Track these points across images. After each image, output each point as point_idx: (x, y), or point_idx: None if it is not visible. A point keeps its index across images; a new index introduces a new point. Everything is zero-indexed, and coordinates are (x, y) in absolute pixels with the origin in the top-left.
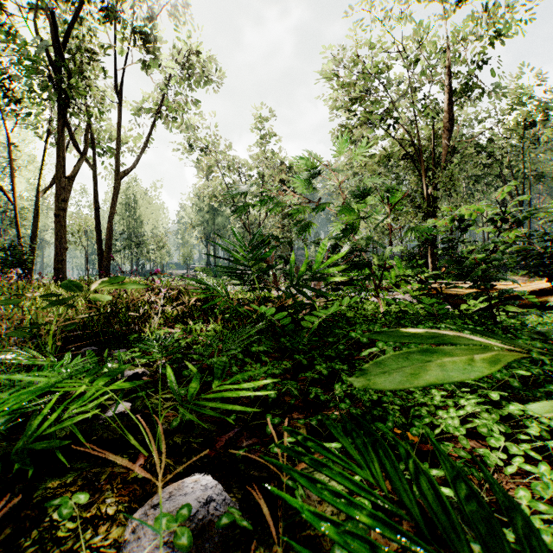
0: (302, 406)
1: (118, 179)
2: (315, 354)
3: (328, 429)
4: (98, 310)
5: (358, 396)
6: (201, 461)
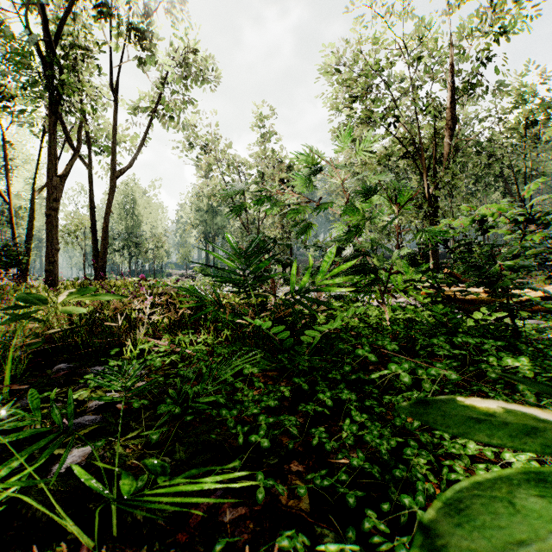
0: (303, 451)
1: (114, 178)
2: (317, 376)
3: (336, 491)
4: (81, 318)
5: (372, 444)
6: (167, 551)
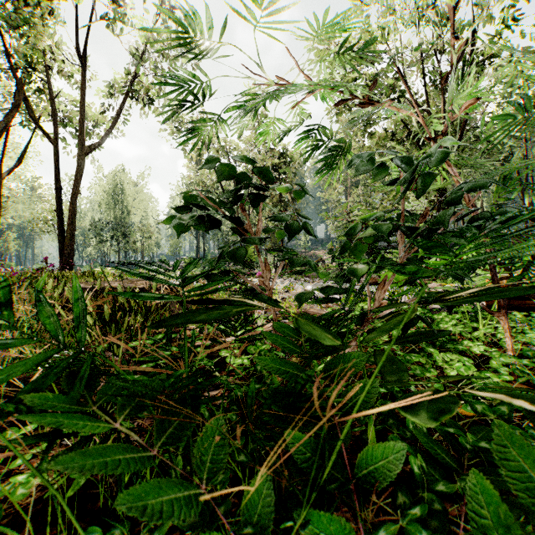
0: None
1: (83, 154)
2: None
3: None
4: None
5: None
6: None
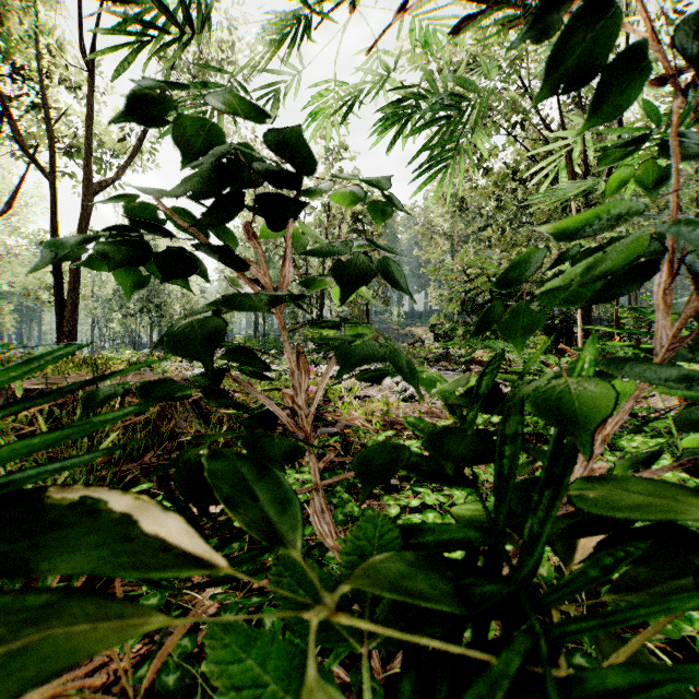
0: None
1: (89, 193)
2: None
3: None
4: None
5: None
6: None
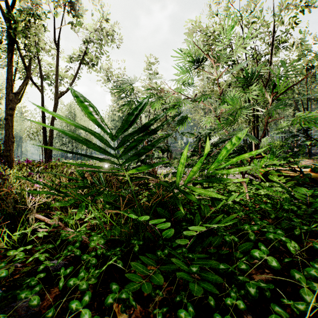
0: None
1: (57, 98)
2: (209, 296)
3: None
4: None
5: None
6: None
